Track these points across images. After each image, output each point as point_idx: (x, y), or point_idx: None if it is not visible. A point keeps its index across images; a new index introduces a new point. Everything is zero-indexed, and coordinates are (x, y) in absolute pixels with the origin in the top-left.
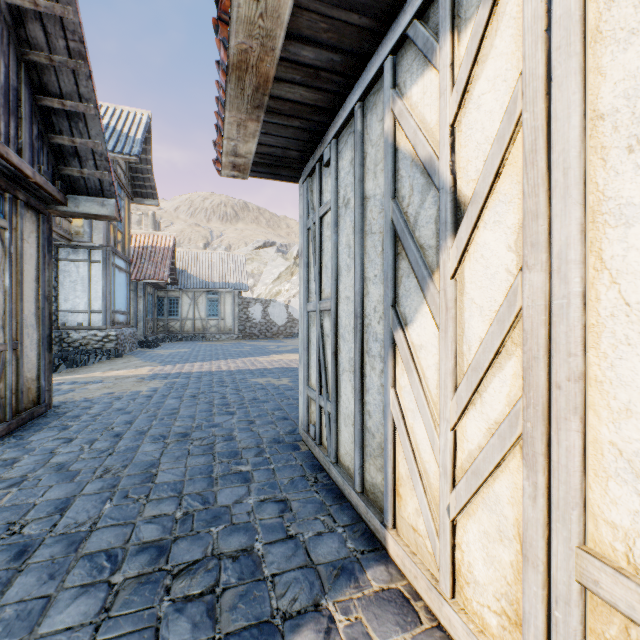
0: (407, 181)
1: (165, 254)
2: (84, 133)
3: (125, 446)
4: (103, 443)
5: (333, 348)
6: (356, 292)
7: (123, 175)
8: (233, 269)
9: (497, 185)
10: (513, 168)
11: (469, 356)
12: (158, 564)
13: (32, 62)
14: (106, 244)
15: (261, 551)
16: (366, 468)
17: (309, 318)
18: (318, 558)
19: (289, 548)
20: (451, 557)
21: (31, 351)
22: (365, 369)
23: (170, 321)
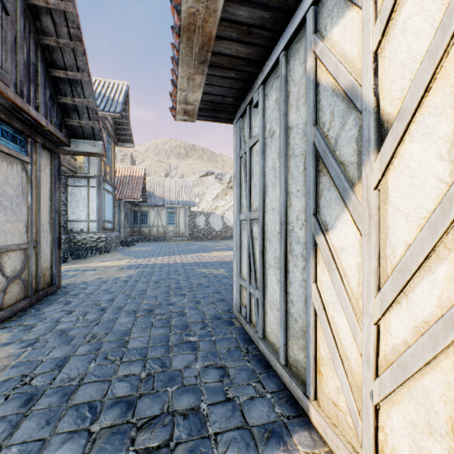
0: (328, 109)
1: (138, 181)
2: (81, 94)
3: (107, 318)
4: (92, 315)
5: (261, 248)
6: (281, 204)
7: (110, 127)
8: (185, 191)
9: (426, 99)
10: (446, 80)
11: (393, 259)
12: (126, 417)
13: (45, 45)
14: (99, 175)
15: (206, 411)
16: (289, 346)
17: (241, 225)
18: (252, 420)
19: (228, 409)
20: (374, 437)
21: (46, 248)
22: (288, 266)
23: (142, 228)
